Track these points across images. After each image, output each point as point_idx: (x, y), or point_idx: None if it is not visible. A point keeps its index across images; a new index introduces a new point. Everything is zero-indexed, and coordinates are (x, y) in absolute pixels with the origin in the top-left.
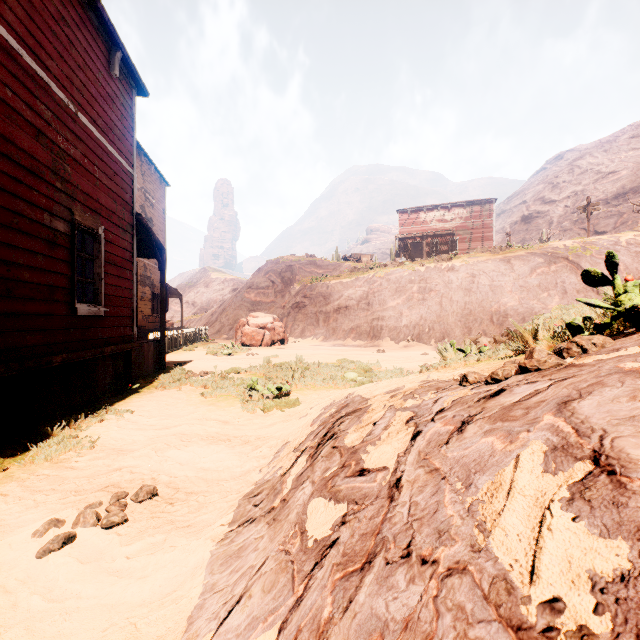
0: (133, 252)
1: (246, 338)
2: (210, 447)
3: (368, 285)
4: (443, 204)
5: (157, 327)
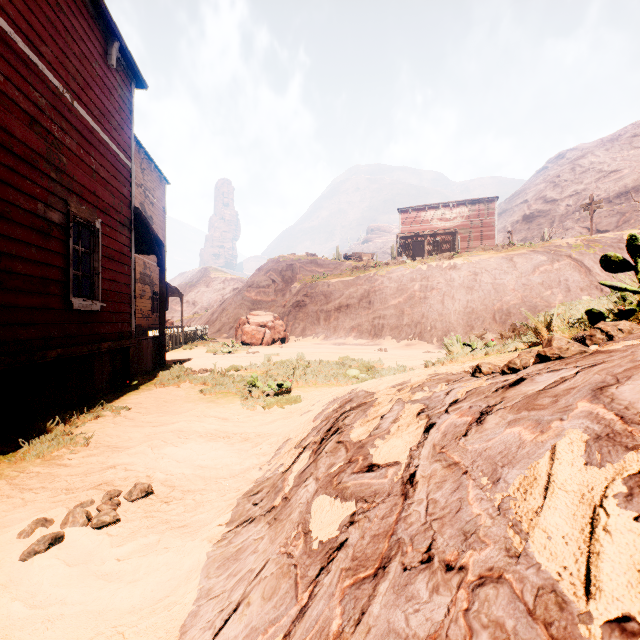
0: (131, 247)
1: (246, 337)
2: (208, 444)
3: (369, 283)
4: (444, 203)
5: (157, 326)
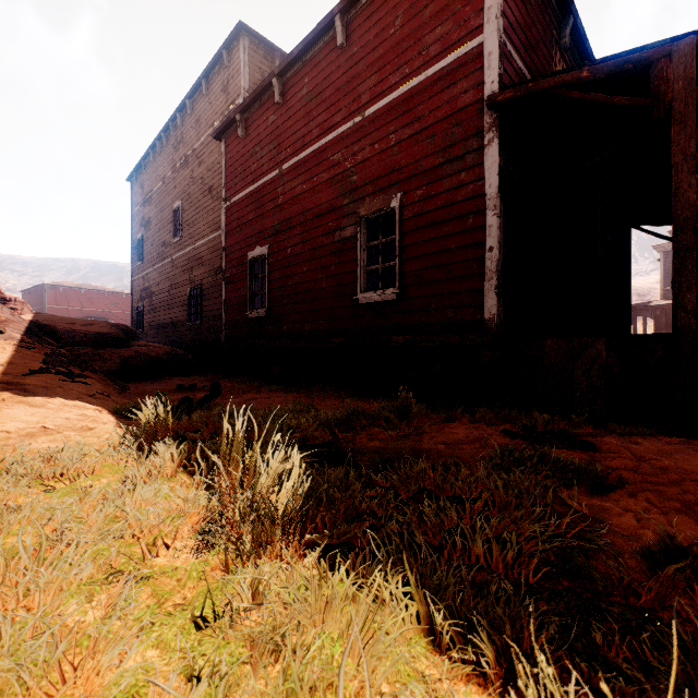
0: (486, 175)
1: None
2: None
3: None
4: None
5: None
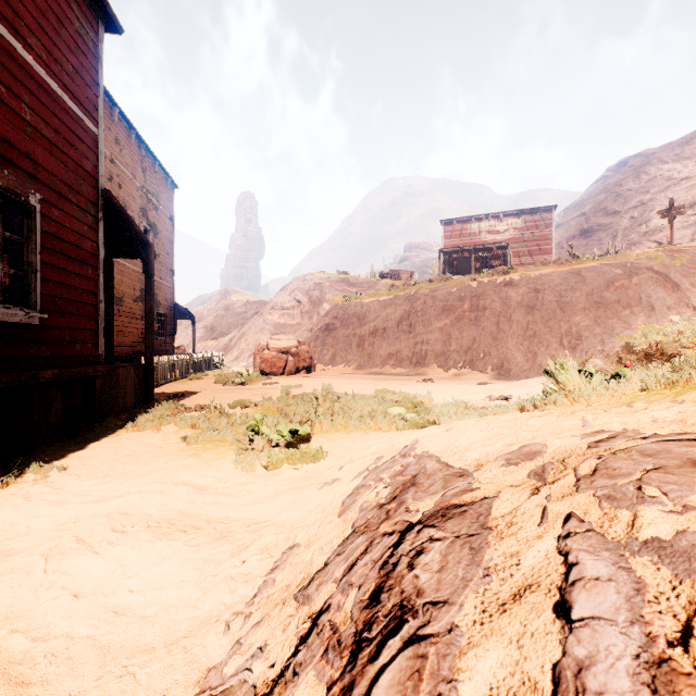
0: (98, 242)
1: (265, 365)
2: (155, 547)
3: (410, 303)
4: (494, 213)
5: (163, 352)
